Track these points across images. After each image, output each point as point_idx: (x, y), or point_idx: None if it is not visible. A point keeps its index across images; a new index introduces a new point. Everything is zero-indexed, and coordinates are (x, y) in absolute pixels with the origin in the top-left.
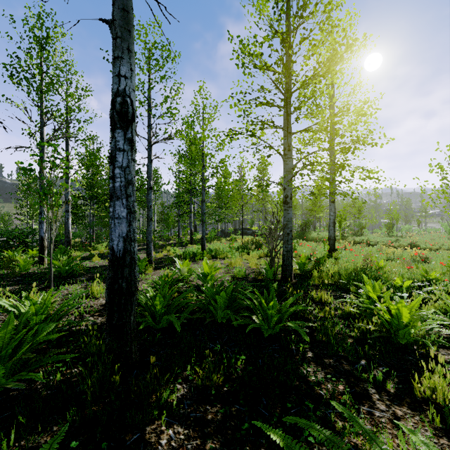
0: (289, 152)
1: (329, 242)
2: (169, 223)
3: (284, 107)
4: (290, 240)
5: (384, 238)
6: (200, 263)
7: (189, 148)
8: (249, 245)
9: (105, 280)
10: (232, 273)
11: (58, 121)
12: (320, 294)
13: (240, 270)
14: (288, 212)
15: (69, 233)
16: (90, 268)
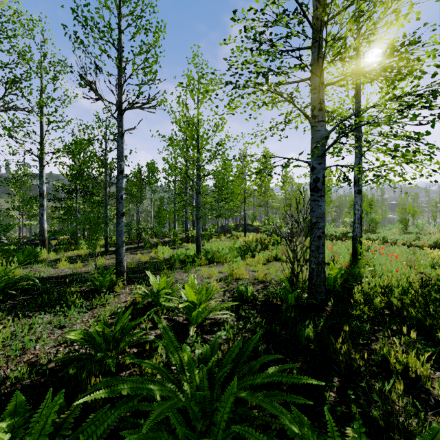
0: (320, 113)
1: (354, 243)
2: (161, 219)
3: (315, 39)
4: (322, 247)
5: (403, 236)
6: (191, 271)
7: (180, 127)
8: (252, 244)
9: (38, 309)
10: (233, 292)
11: (29, 99)
12: (402, 358)
13: (246, 289)
14: (319, 204)
15: (44, 231)
16: (43, 280)
